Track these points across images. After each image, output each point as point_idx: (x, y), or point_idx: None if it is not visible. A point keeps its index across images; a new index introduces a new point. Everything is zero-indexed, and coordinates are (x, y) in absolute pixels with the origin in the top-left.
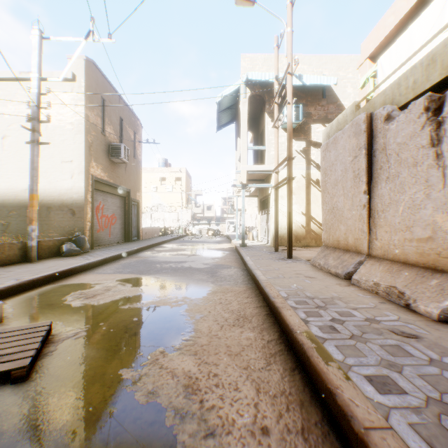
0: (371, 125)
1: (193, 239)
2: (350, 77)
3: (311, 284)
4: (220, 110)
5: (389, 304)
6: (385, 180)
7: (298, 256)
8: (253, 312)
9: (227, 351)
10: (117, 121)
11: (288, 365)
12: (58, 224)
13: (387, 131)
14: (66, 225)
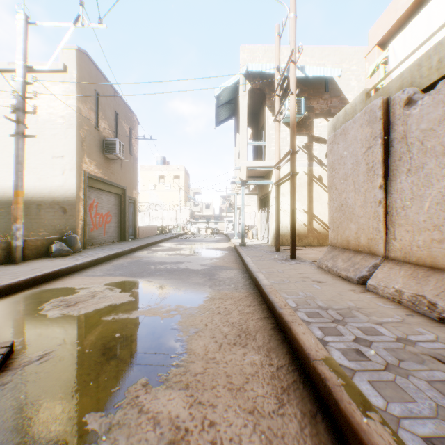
0: (387, 112)
1: (191, 238)
2: (354, 69)
3: (321, 290)
4: (219, 105)
5: (418, 317)
6: (405, 173)
7: (301, 256)
8: (256, 325)
9: (227, 383)
10: (112, 116)
11: (307, 407)
12: (49, 222)
13: (408, 117)
14: (57, 223)
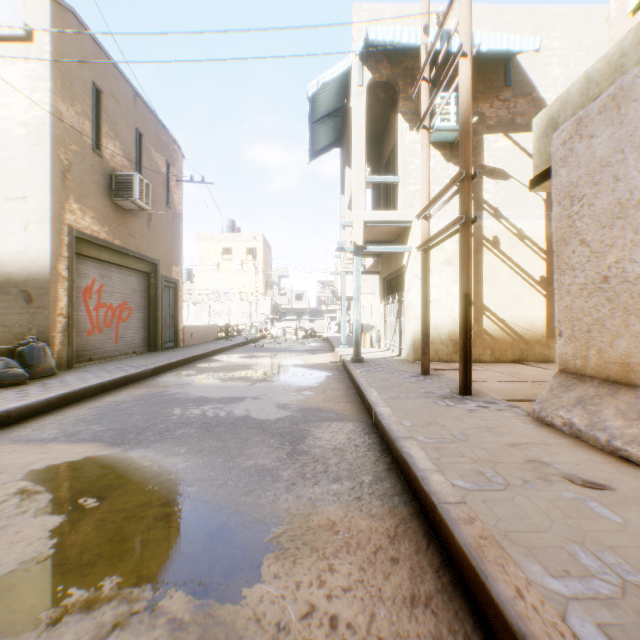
0: None
1: (271, 345)
2: (556, 47)
3: (636, 537)
4: (316, 119)
5: None
6: None
7: (479, 388)
8: None
9: None
10: (132, 136)
11: None
12: None
13: None
14: (14, 321)
